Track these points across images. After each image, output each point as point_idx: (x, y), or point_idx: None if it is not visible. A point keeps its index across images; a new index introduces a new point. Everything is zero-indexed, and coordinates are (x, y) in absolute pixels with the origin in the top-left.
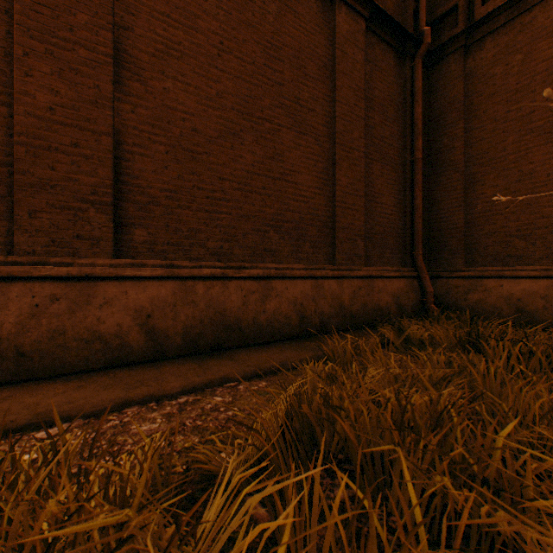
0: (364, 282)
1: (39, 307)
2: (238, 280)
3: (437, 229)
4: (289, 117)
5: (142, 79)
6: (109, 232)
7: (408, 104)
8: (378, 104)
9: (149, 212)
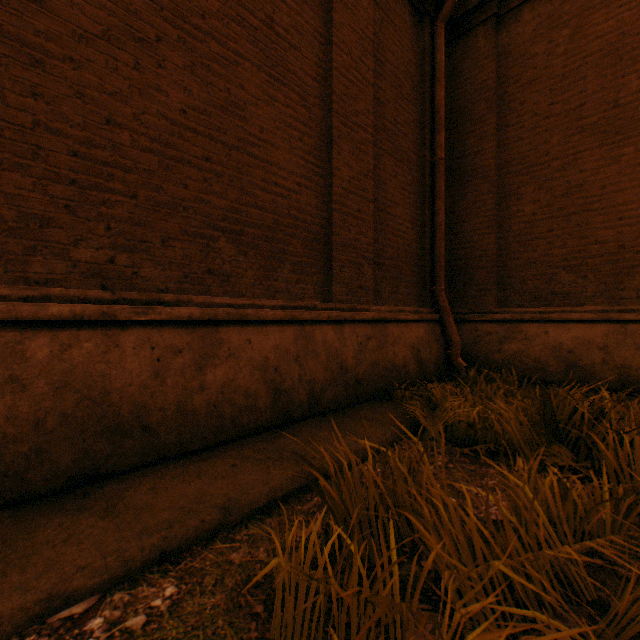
0: (374, 328)
1: None
2: (144, 327)
3: (462, 257)
4: (255, 45)
5: None
6: None
7: (427, 84)
8: (390, 72)
9: None
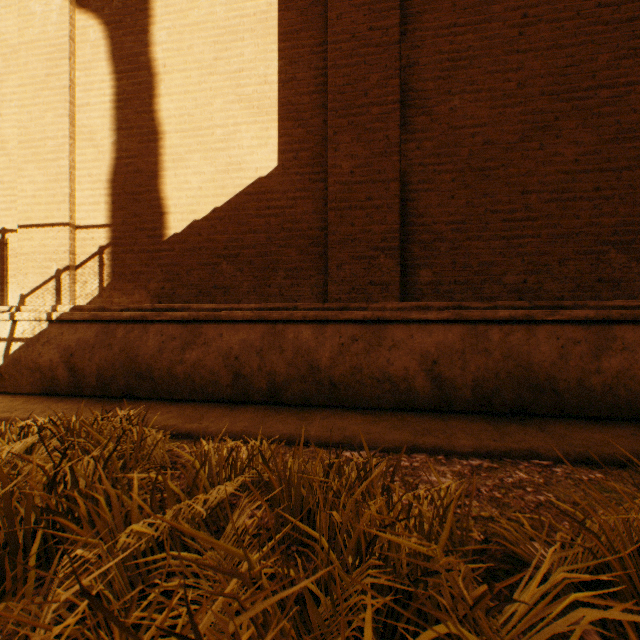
0: None
1: (343, 346)
2: (549, 324)
3: None
4: None
5: (426, 110)
6: (395, 275)
7: None
8: None
9: (433, 251)
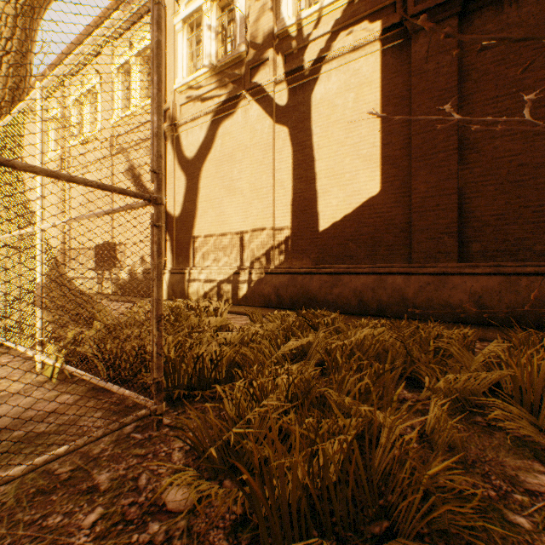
0: None
1: (421, 287)
2: None
3: None
4: None
5: (475, 150)
6: (454, 248)
7: None
8: None
9: (480, 232)
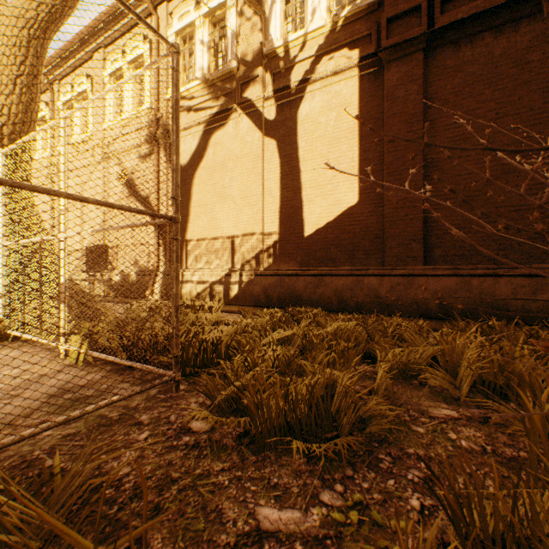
0: None
1: (392, 287)
2: (507, 277)
3: None
4: None
5: (438, 168)
6: (420, 253)
7: None
8: None
9: (442, 239)
